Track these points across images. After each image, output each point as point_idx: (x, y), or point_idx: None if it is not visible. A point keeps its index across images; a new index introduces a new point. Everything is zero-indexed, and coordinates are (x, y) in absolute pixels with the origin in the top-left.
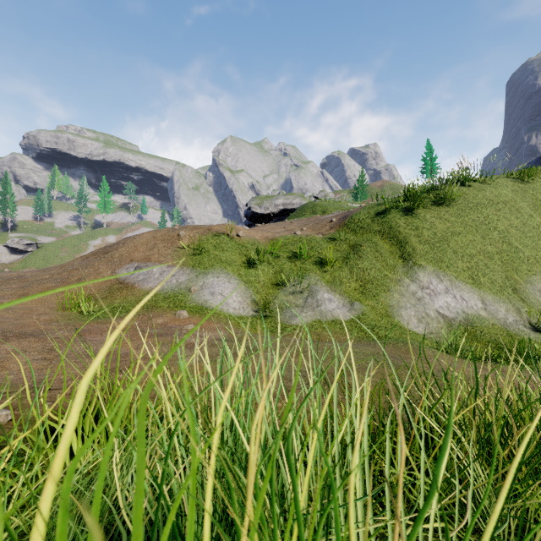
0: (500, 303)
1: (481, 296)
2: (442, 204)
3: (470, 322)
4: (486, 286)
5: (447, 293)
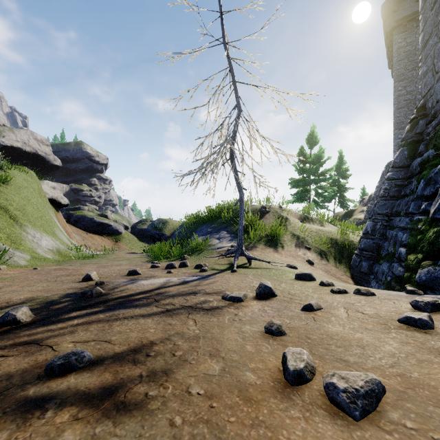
0: (57, 241)
1: (51, 239)
2: (5, 183)
3: (59, 251)
4: (50, 234)
5: (43, 239)
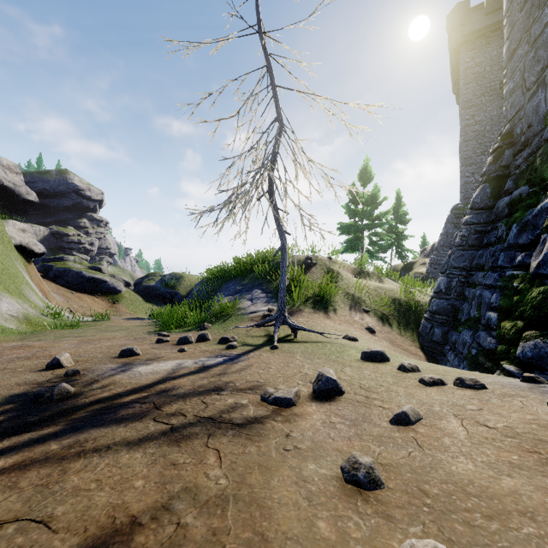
0: (25, 304)
1: (17, 301)
2: None
3: (27, 317)
4: (15, 294)
5: (3, 301)
